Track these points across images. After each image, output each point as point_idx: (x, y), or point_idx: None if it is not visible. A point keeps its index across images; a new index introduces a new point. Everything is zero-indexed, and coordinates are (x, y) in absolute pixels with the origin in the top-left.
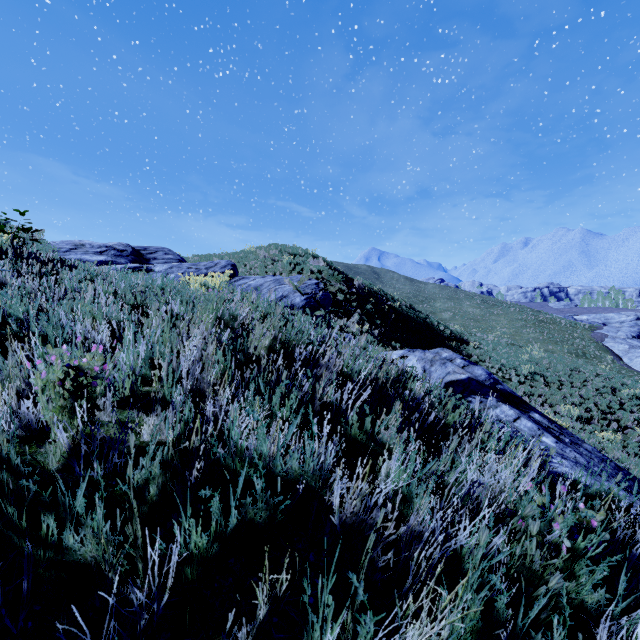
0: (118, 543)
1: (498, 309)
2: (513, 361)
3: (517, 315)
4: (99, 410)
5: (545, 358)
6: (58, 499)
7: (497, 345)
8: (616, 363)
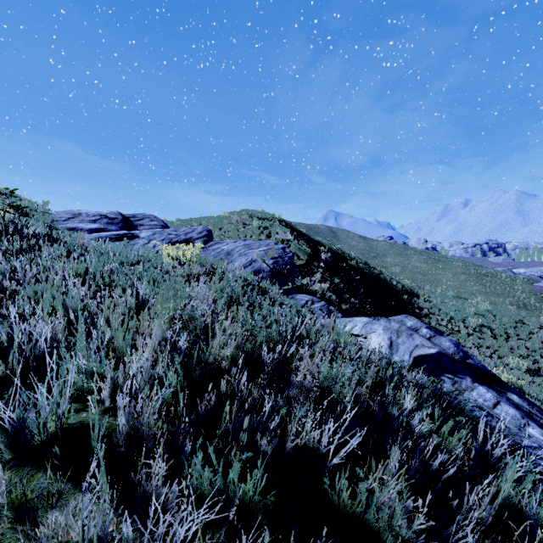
0: None
1: (443, 264)
2: (461, 314)
3: (461, 269)
4: None
5: (490, 311)
6: None
7: (444, 298)
8: None
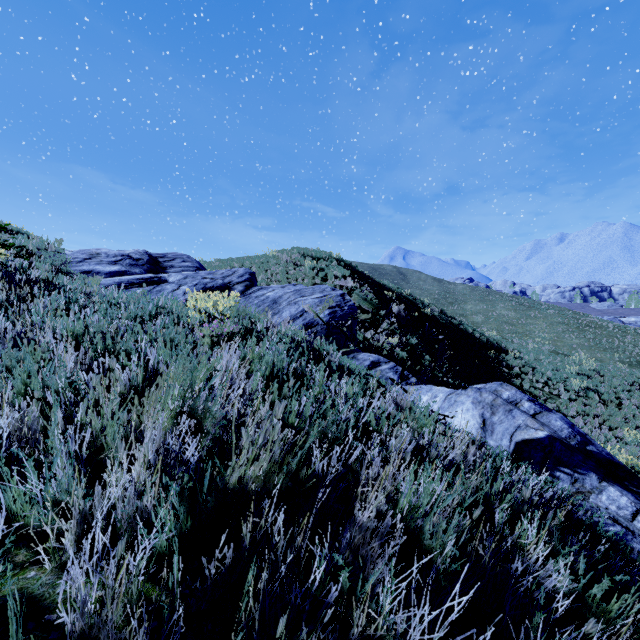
0: None
1: (536, 312)
2: (560, 374)
3: (557, 318)
4: None
5: (597, 370)
6: None
7: (539, 354)
8: None
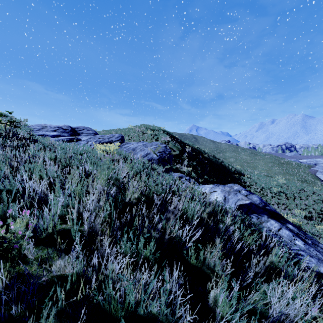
0: None
1: (259, 156)
2: (268, 185)
3: (269, 160)
4: (24, 256)
5: (285, 183)
6: None
7: (259, 176)
8: None
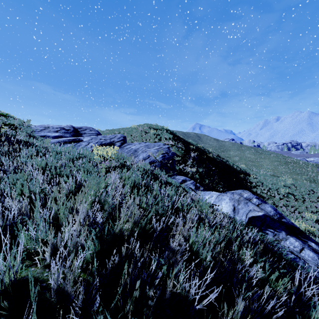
0: None
1: (264, 155)
2: (275, 186)
3: (275, 158)
4: None
5: (293, 184)
6: None
7: (265, 176)
8: None
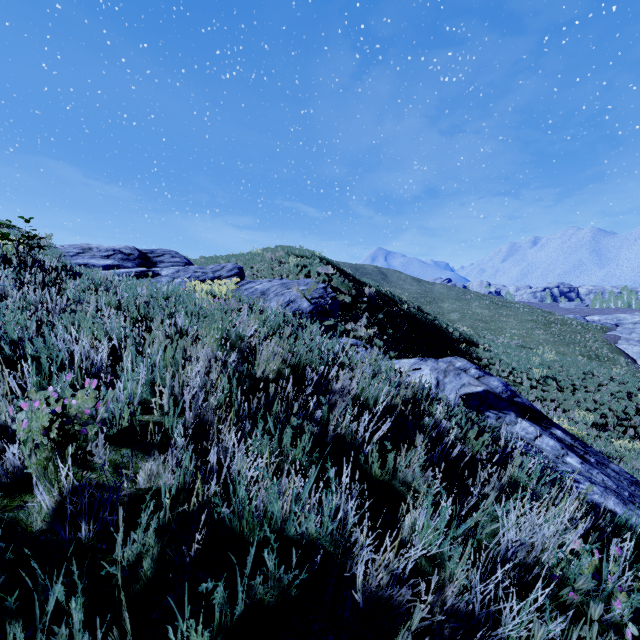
0: (105, 632)
1: (507, 310)
2: (524, 364)
3: (527, 316)
4: (91, 455)
5: (557, 361)
6: (37, 576)
7: (507, 347)
8: (630, 366)
